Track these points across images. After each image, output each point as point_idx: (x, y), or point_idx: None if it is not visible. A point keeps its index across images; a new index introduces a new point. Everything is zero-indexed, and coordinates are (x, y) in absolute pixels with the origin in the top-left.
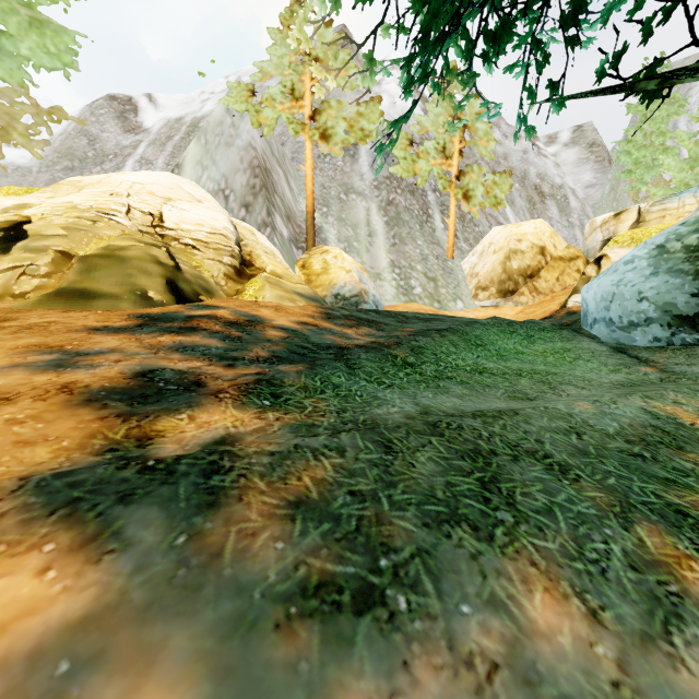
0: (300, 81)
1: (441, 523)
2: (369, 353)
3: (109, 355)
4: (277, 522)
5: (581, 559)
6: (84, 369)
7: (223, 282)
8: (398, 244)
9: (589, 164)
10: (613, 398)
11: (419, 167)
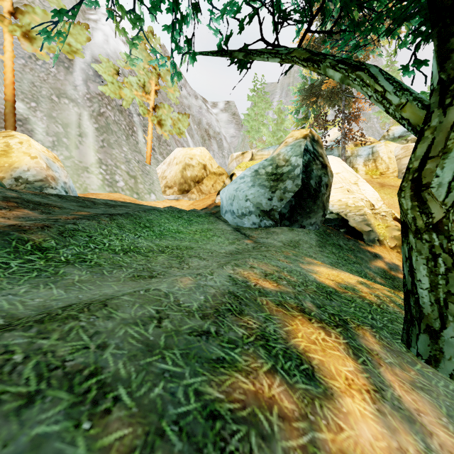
0: None
1: None
2: None
3: None
4: None
5: None
6: None
7: None
8: (106, 146)
9: (233, 124)
10: (213, 269)
11: (125, 93)
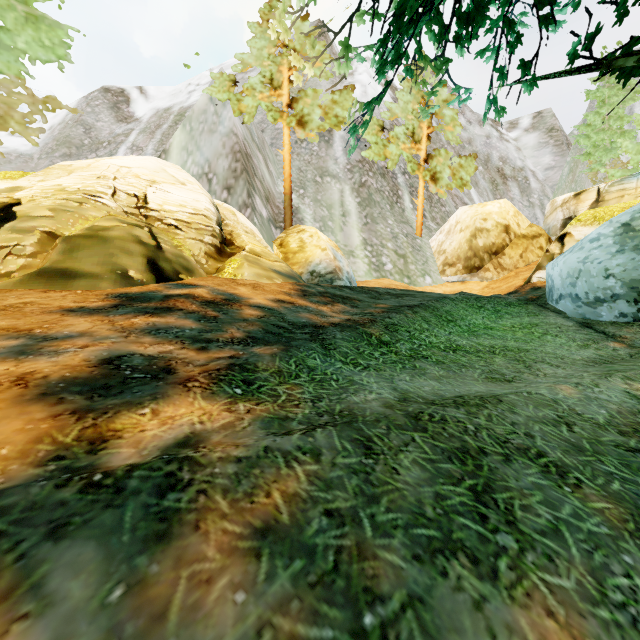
0: (279, 71)
1: (434, 554)
2: (344, 332)
3: (77, 340)
4: (239, 560)
5: (605, 603)
6: (47, 357)
7: (203, 260)
8: (370, 223)
9: (548, 148)
10: (594, 380)
11: (390, 151)
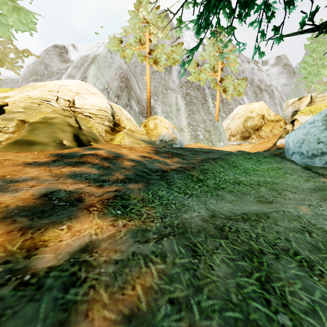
0: (144, 35)
1: None
2: (179, 174)
3: (29, 182)
4: None
5: None
6: (10, 193)
7: (104, 134)
8: (191, 114)
9: (284, 74)
10: (318, 202)
11: (202, 77)
